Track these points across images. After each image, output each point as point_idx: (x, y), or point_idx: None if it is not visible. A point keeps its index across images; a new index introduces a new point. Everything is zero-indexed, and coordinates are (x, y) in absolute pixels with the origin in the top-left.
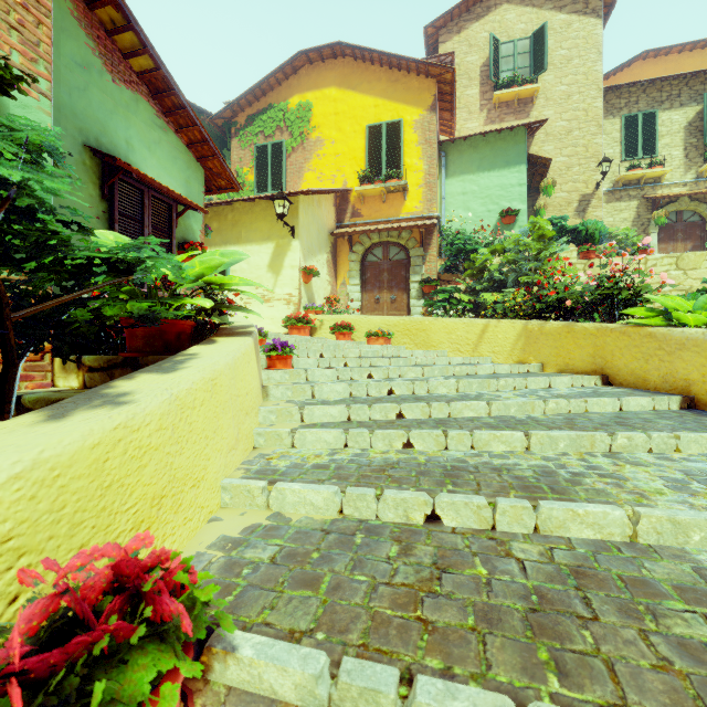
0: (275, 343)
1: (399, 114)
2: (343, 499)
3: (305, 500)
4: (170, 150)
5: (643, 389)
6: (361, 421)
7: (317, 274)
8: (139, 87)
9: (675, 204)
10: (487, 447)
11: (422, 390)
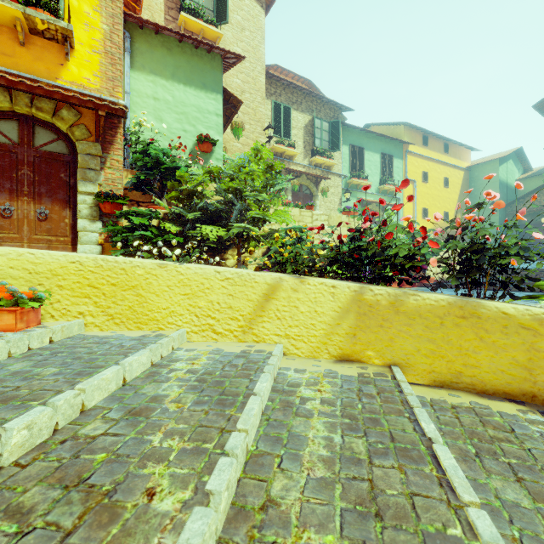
0: None
1: None
2: None
3: None
4: None
5: None
6: None
7: None
8: None
9: (300, 179)
10: None
11: None
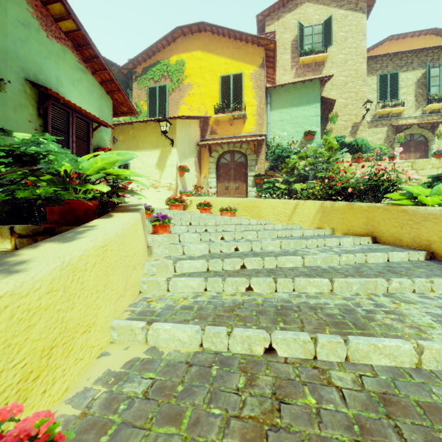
0: (158, 216)
1: (241, 69)
2: (202, 336)
3: (174, 337)
4: (88, 86)
5: (399, 246)
6: (216, 271)
7: (188, 170)
8: (66, 42)
9: (409, 130)
10: (304, 290)
11: (257, 248)
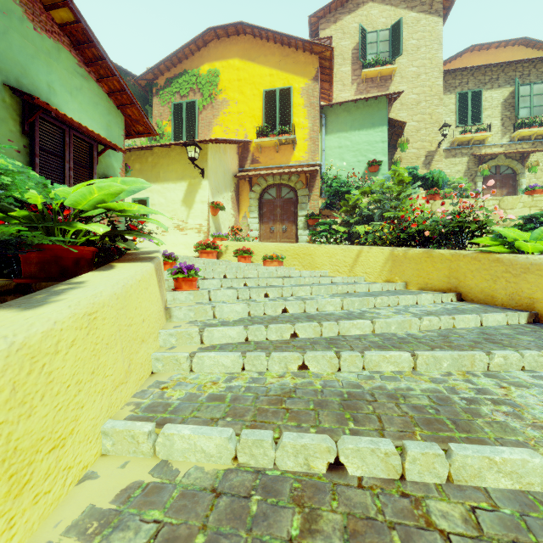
0: (181, 266)
1: (289, 82)
2: (237, 446)
3: (195, 447)
4: (92, 97)
5: (491, 305)
6: (258, 341)
7: (223, 208)
8: (61, 38)
9: (495, 161)
10: (377, 368)
11: (312, 308)
